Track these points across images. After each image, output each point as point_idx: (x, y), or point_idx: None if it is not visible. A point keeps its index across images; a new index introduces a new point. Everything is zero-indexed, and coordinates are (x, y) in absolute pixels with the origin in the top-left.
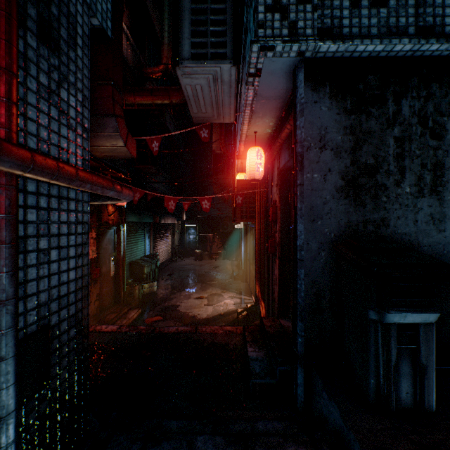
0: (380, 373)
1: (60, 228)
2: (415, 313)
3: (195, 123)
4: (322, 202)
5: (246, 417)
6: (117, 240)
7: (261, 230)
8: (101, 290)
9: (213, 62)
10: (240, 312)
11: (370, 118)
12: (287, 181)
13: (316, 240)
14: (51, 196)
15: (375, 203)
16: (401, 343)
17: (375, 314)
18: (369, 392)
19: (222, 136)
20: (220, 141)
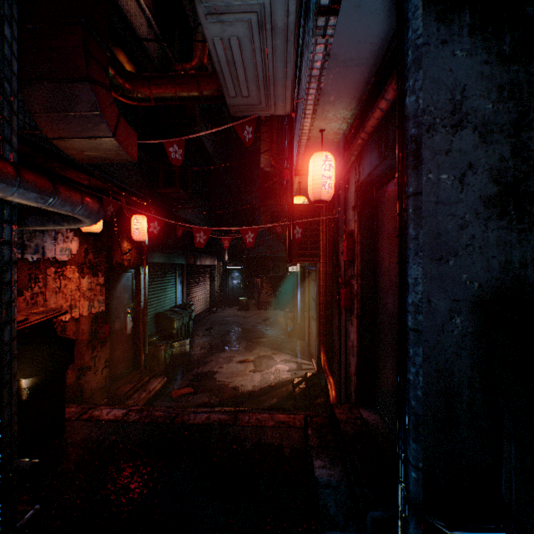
0: None
1: None
2: None
3: (232, 116)
4: (456, 226)
5: None
6: (136, 286)
7: (327, 275)
8: (113, 352)
9: None
10: (297, 384)
11: None
12: (370, 200)
13: (446, 294)
14: None
15: None
16: None
17: None
18: None
19: (273, 143)
20: (270, 151)
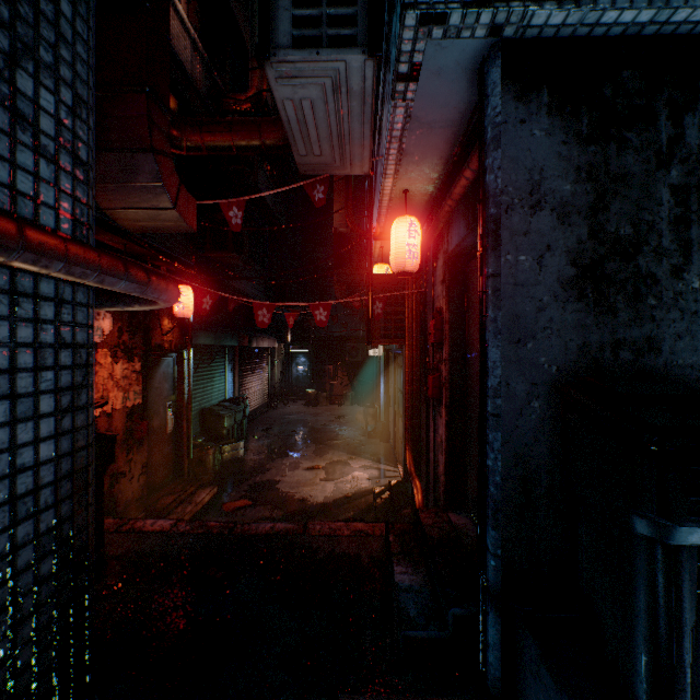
0: (662, 644)
1: (16, 357)
2: None
3: (302, 175)
4: (535, 308)
5: None
6: (179, 374)
7: (414, 359)
8: (151, 456)
9: (332, 52)
10: (379, 493)
11: (626, 150)
12: (461, 274)
13: (524, 377)
14: None
15: (634, 309)
16: None
17: (652, 527)
18: (638, 680)
19: (349, 201)
20: (346, 210)
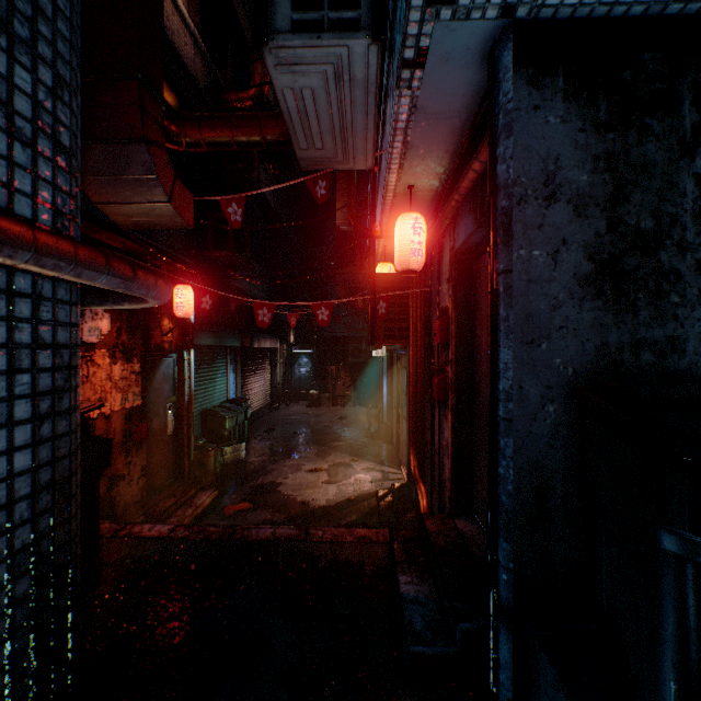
0: (693, 671)
1: None
2: None
3: (303, 170)
4: (549, 306)
5: None
6: (179, 375)
7: (418, 360)
8: (151, 458)
9: (334, 37)
10: (382, 496)
11: (647, 138)
12: (467, 272)
13: (538, 380)
14: None
15: (655, 307)
16: None
17: (682, 545)
18: None
19: (352, 198)
20: (348, 208)
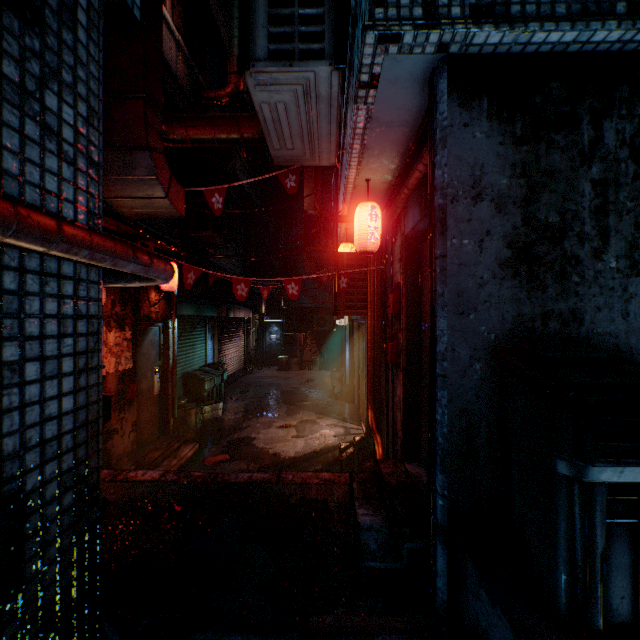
0: (577, 564)
1: (44, 326)
2: (638, 466)
3: (276, 166)
4: (476, 284)
5: (355, 625)
6: (164, 342)
7: (375, 328)
8: (140, 415)
9: (303, 65)
10: (345, 448)
11: (553, 150)
12: (416, 253)
13: (467, 344)
14: (26, 271)
15: (560, 285)
16: (612, 515)
17: (569, 468)
18: (559, 595)
19: (318, 187)
20: (315, 196)
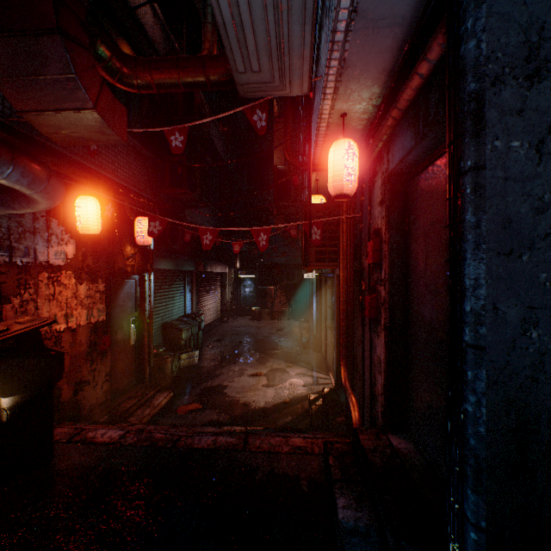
0: None
1: None
2: None
3: (241, 98)
4: (532, 209)
5: None
6: (141, 294)
7: (348, 281)
8: (115, 365)
9: None
10: (314, 400)
11: None
12: (400, 193)
13: (518, 299)
14: None
15: None
16: None
17: None
18: None
19: (287, 136)
20: (284, 144)
